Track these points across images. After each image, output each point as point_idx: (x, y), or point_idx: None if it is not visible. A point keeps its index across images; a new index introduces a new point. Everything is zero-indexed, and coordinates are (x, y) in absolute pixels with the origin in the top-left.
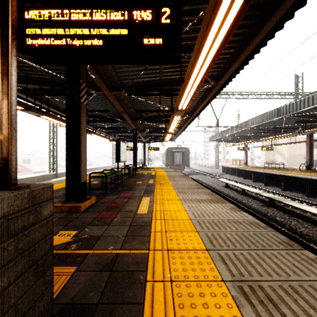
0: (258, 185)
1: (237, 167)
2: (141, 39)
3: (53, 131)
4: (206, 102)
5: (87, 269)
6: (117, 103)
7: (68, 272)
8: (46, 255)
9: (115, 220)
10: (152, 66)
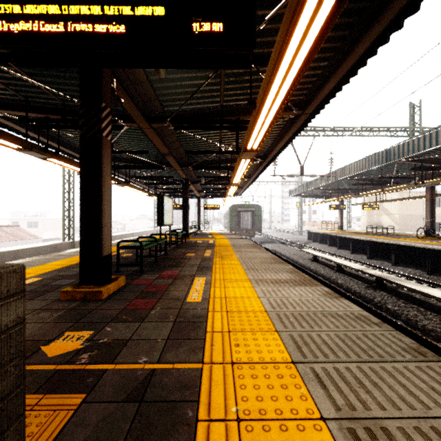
0: (359, 259)
1: (329, 233)
2: (190, 24)
3: (68, 182)
4: (287, 140)
5: (102, 398)
6: (159, 141)
7: (70, 404)
8: (7, 398)
9: (153, 312)
10: (209, 86)
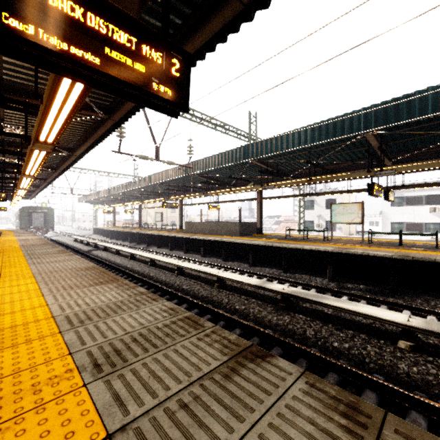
0: (107, 240)
1: (101, 228)
2: None
3: None
4: (45, 185)
5: None
6: None
7: None
8: None
9: None
10: None
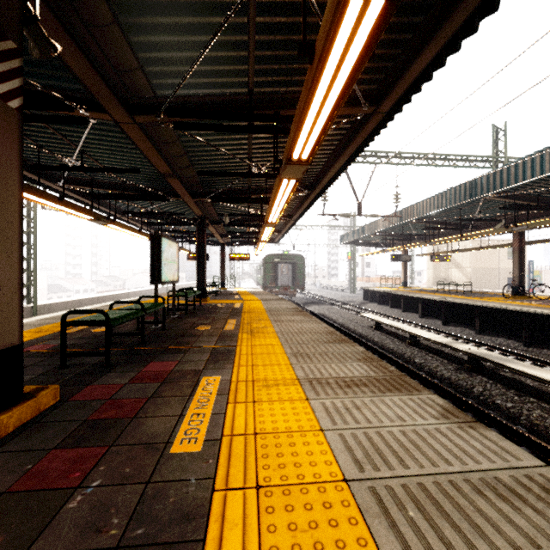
0: (432, 325)
1: (392, 291)
2: None
3: (27, 218)
4: (346, 158)
5: None
6: (153, 150)
7: None
8: None
9: (74, 504)
10: (230, 50)
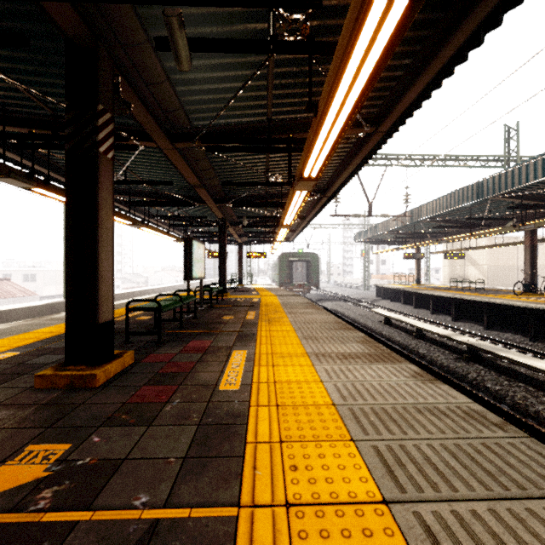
0: (442, 320)
1: (404, 288)
2: None
3: None
4: (354, 168)
5: None
6: (186, 167)
7: None
8: None
9: (168, 408)
10: (253, 91)
